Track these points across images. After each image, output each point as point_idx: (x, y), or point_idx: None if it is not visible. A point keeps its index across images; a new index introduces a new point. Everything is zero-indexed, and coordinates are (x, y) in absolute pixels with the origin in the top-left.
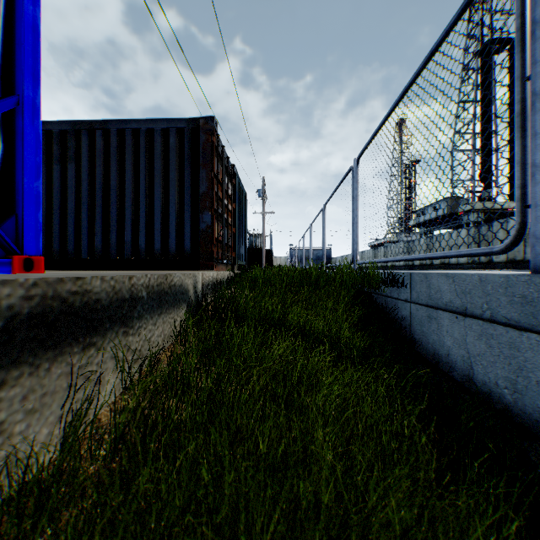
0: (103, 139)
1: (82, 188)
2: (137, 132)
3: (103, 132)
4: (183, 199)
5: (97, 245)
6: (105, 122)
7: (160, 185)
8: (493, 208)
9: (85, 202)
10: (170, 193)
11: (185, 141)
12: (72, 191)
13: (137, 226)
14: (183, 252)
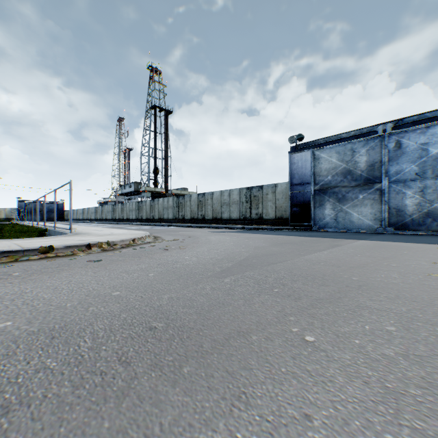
0: None
1: None
2: None
3: None
4: None
5: None
6: None
7: None
8: (155, 191)
9: None
10: None
11: None
12: None
13: None
14: None
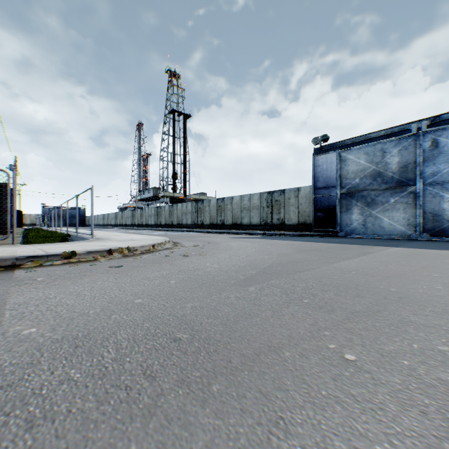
0: None
1: None
2: None
3: None
4: None
5: None
6: None
7: None
8: (174, 196)
9: None
10: None
11: None
12: None
13: None
14: None
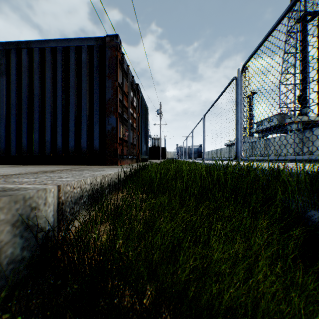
0: (28, 57)
1: (11, 97)
2: (55, 51)
3: (28, 50)
4: (93, 105)
5: (23, 144)
6: (30, 43)
7: (74, 93)
8: (308, 120)
9: (14, 109)
10: (81, 100)
11: (94, 56)
12: (3, 100)
13: (56, 128)
14: (93, 150)
